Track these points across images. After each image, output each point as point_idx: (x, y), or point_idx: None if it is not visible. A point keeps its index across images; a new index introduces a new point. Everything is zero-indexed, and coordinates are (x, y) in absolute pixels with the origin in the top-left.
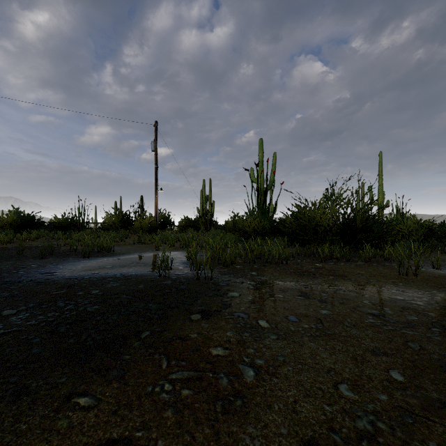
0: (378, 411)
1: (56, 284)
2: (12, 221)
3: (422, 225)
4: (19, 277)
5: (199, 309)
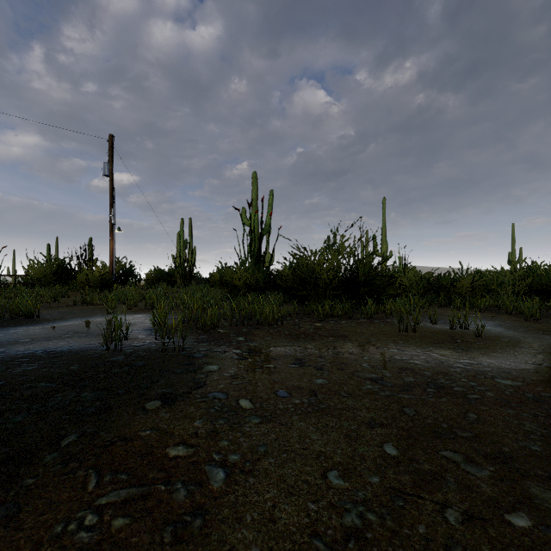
0: (369, 498)
1: None
2: None
3: (422, 278)
4: None
5: (160, 392)
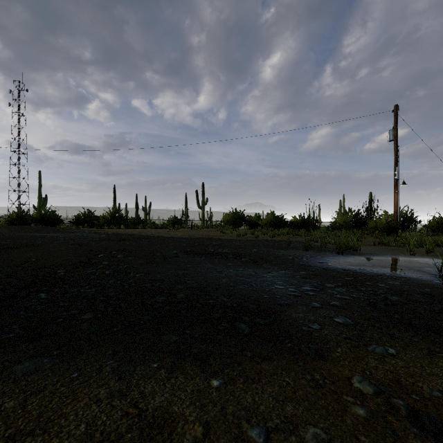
0: None
1: (340, 272)
2: (270, 221)
3: None
4: (307, 263)
5: None
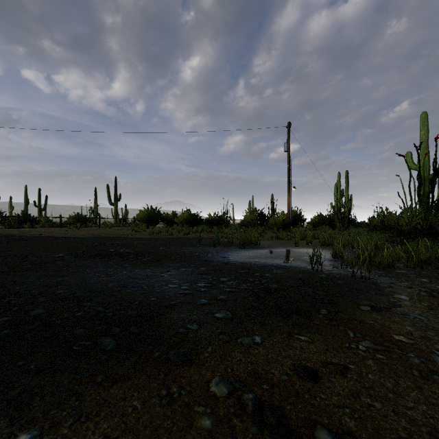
0: None
1: (237, 266)
2: (186, 219)
3: None
4: (211, 258)
5: (366, 302)
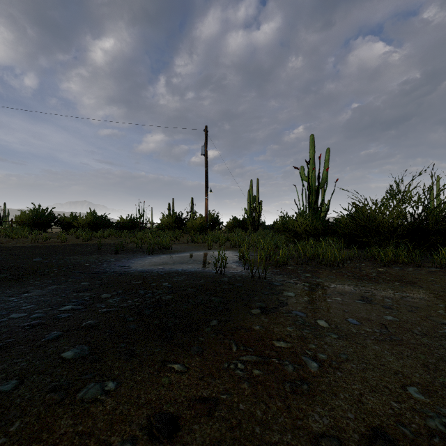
0: None
1: (133, 276)
2: (89, 222)
3: None
4: (104, 269)
5: (257, 305)
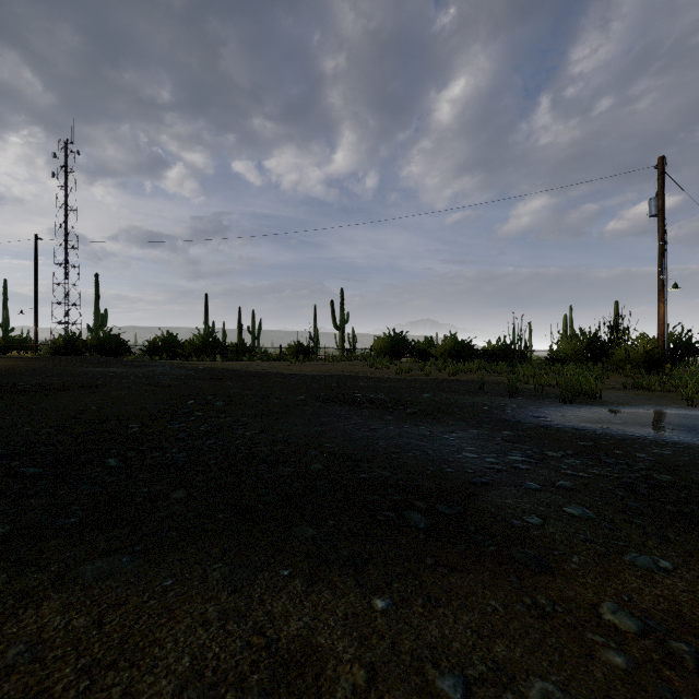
0: None
1: (569, 433)
2: (449, 350)
3: None
4: (513, 417)
5: None
